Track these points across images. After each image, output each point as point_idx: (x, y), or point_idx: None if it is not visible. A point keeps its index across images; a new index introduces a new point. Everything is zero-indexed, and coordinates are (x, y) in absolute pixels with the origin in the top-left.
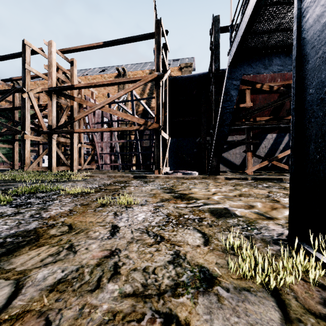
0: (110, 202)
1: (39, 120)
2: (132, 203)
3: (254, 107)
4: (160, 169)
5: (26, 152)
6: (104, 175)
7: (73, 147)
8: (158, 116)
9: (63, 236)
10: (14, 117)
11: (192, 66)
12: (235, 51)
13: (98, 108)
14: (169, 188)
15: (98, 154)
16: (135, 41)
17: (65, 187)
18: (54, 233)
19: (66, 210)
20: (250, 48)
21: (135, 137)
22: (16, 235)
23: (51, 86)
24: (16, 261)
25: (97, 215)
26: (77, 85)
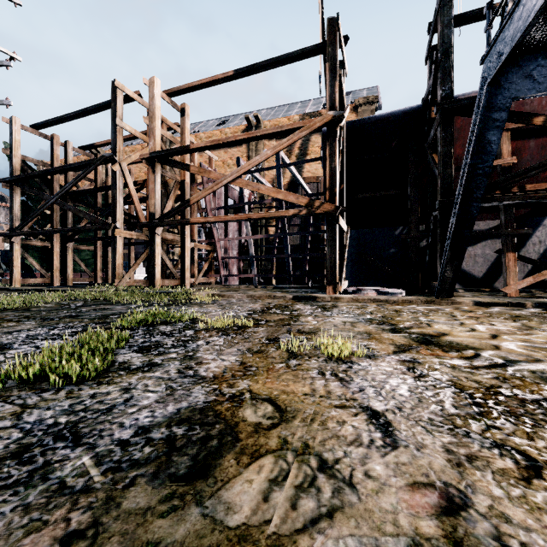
0: (299, 348)
1: (135, 206)
2: (355, 354)
3: (519, 165)
4: (337, 284)
5: (117, 257)
6: (242, 294)
7: (184, 249)
8: (332, 191)
9: (280, 429)
10: (96, 203)
11: (377, 101)
12: (511, 48)
13: (227, 181)
14: (383, 321)
15: (219, 259)
16: (288, 62)
17: (193, 314)
18: (255, 418)
19: (233, 363)
20: (533, 43)
21: (277, 229)
22: (184, 418)
23: (153, 151)
24: (234, 500)
25: (303, 378)
26: (194, 145)
